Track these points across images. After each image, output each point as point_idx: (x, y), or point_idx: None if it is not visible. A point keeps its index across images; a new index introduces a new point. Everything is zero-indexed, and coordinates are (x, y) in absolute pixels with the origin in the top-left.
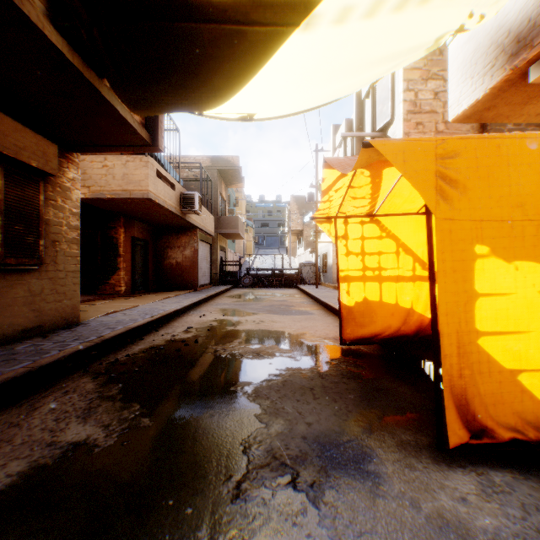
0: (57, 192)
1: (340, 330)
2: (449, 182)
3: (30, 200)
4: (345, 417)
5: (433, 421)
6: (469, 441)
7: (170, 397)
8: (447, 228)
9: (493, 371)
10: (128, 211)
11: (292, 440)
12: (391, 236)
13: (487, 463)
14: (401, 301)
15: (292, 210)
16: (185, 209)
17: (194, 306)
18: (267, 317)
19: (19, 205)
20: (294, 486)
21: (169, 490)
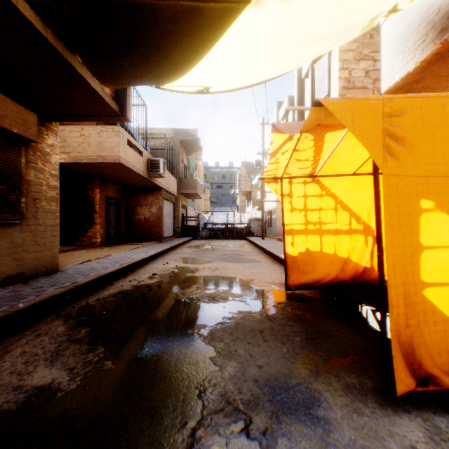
0: (38, 156)
1: (285, 277)
2: (395, 139)
3: (12, 162)
4: (293, 359)
5: (374, 363)
6: (415, 388)
7: (132, 340)
8: (394, 183)
9: (437, 321)
10: (103, 174)
11: (244, 384)
12: (330, 194)
13: (430, 408)
14: (339, 252)
15: (242, 174)
16: (151, 173)
17: (159, 255)
18: (221, 265)
19: (2, 167)
20: (247, 433)
21: (125, 439)
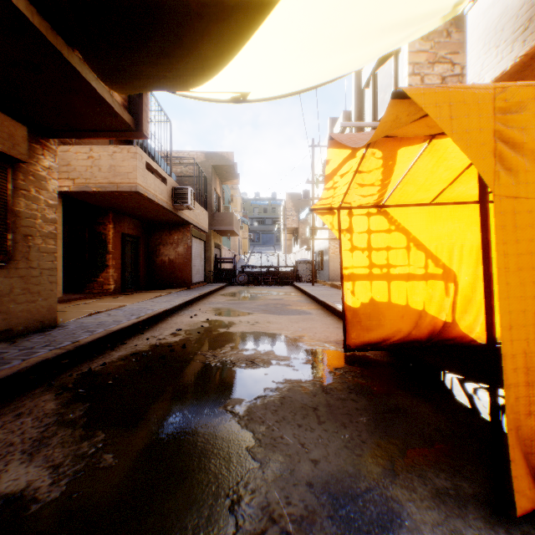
0: (30, 181)
1: (344, 334)
2: (511, 146)
3: None
4: (359, 450)
5: (469, 456)
6: None
7: (144, 422)
8: (509, 209)
9: None
10: (117, 206)
11: (294, 489)
12: (401, 229)
13: None
14: (412, 302)
15: (287, 207)
16: (177, 204)
17: (186, 305)
18: (262, 317)
19: None
20: None
21: None
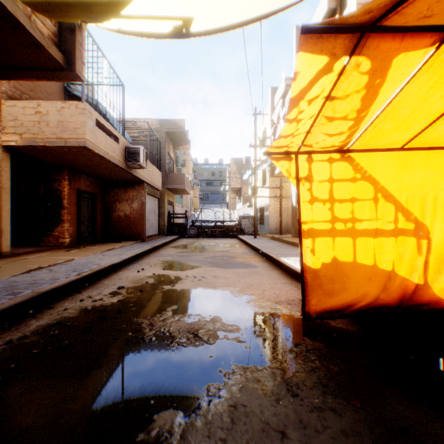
0: None
1: (303, 300)
2: None
3: None
4: None
5: None
6: None
7: None
8: None
9: None
10: (71, 163)
11: None
12: (367, 178)
13: None
14: (379, 262)
15: (232, 170)
16: (129, 162)
17: (136, 258)
18: (209, 271)
19: None
20: None
21: None
